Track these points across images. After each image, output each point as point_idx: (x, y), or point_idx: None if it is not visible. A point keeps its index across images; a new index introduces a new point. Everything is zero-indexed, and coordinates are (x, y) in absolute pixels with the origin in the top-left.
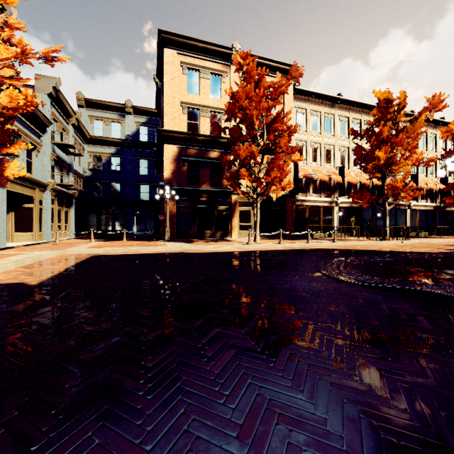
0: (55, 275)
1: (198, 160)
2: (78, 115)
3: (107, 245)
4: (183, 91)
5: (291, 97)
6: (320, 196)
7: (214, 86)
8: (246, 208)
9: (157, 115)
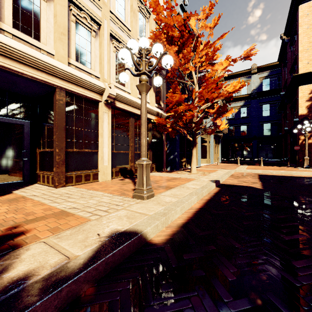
0: (262, 184)
1: None
2: None
3: (255, 168)
4: None
5: None
6: None
7: None
8: None
9: (278, 66)
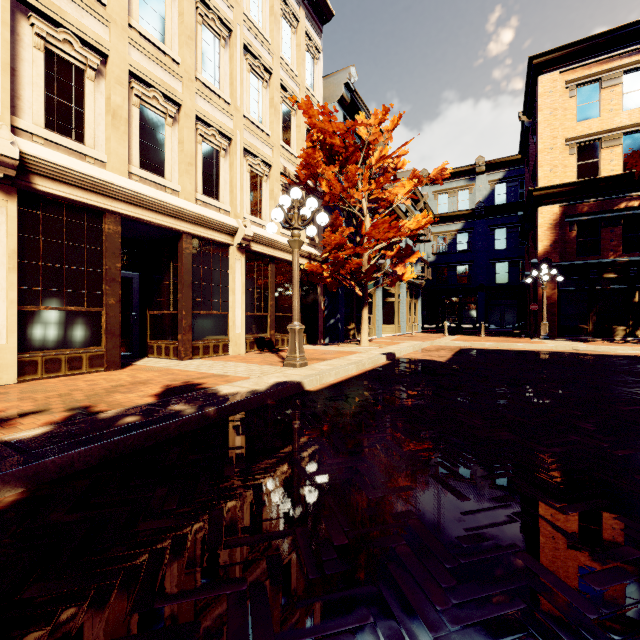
0: (450, 358)
1: (599, 217)
2: (425, 197)
3: (466, 339)
4: (569, 122)
5: None
6: None
7: (632, 89)
8: None
9: (520, 163)
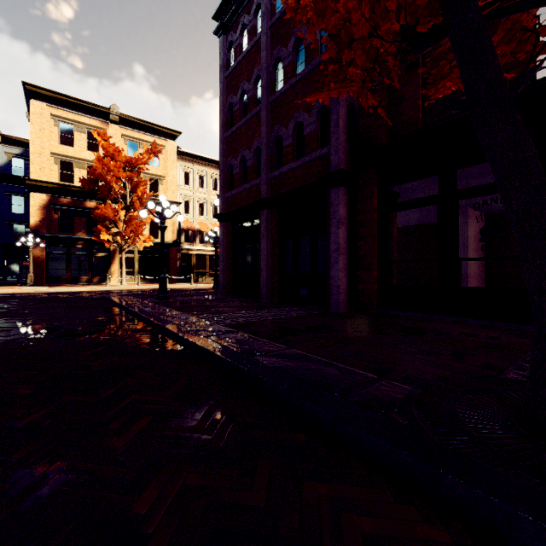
0: None
1: (73, 209)
2: None
3: None
4: (54, 142)
5: (175, 158)
6: (207, 245)
7: (92, 140)
8: (128, 255)
9: None
